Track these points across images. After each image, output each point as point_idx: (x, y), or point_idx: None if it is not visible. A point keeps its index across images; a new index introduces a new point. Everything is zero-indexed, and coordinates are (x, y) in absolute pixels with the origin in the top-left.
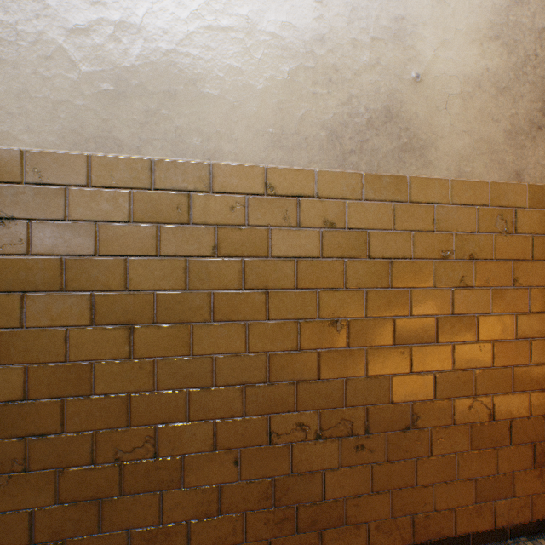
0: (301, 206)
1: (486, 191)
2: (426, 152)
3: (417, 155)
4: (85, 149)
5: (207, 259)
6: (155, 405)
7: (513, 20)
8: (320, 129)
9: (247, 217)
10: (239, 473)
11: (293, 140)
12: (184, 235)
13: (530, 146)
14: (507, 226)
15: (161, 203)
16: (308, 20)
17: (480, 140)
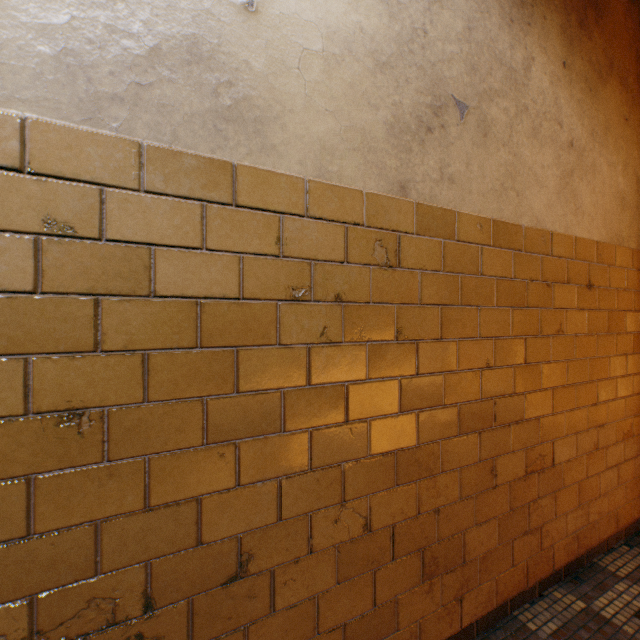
0: None
1: (360, 204)
2: (265, 129)
3: (250, 131)
4: None
5: None
6: None
7: None
8: (37, 38)
9: None
10: None
11: None
12: None
13: (419, 151)
14: (388, 256)
15: None
16: None
17: (352, 128)
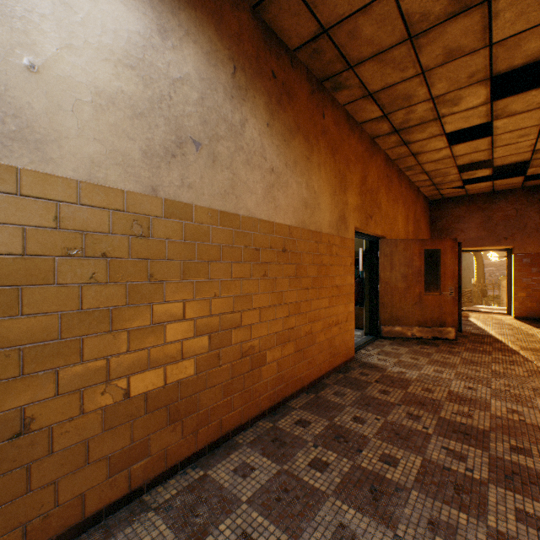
0: None
1: (122, 198)
2: (46, 148)
3: (33, 148)
4: None
5: None
6: None
7: (149, 60)
8: None
9: None
10: None
11: None
12: None
13: (166, 168)
14: (144, 230)
15: None
16: None
17: (115, 151)
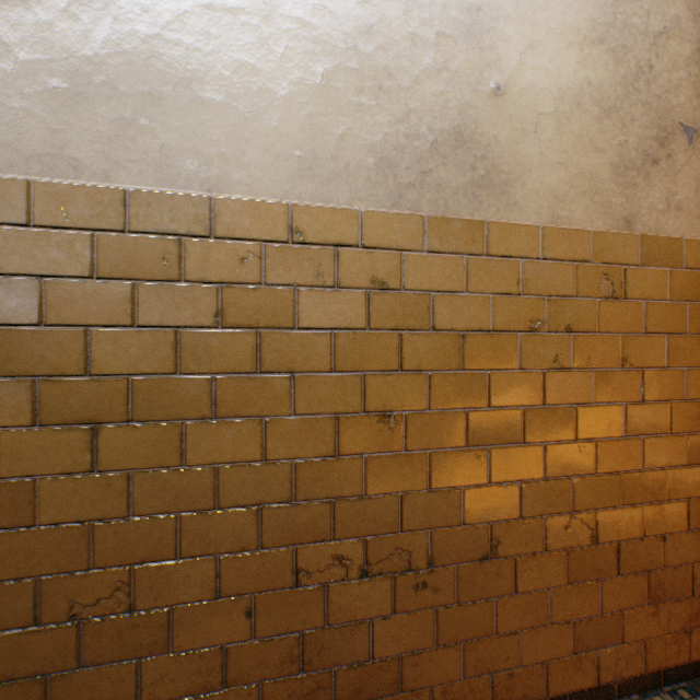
0: (341, 259)
1: (588, 242)
2: (509, 190)
3: (498, 193)
4: (24, 172)
5: (206, 330)
6: (130, 538)
7: (621, 20)
8: (367, 154)
9: (264, 273)
10: (253, 627)
11: (329, 168)
12: (173, 297)
13: (644, 184)
14: (614, 288)
15: (139, 251)
16: (350, 4)
17: (580, 175)
